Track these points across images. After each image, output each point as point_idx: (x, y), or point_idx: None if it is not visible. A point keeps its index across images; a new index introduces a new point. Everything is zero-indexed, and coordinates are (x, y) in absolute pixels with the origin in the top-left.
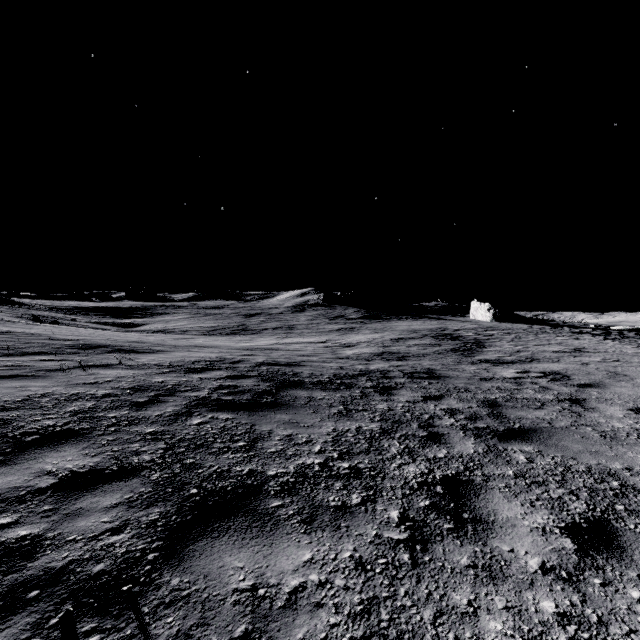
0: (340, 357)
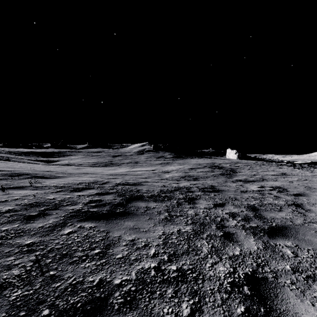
0: (163, 179)
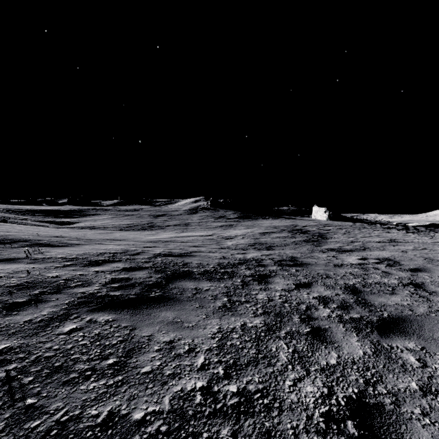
0: (223, 247)
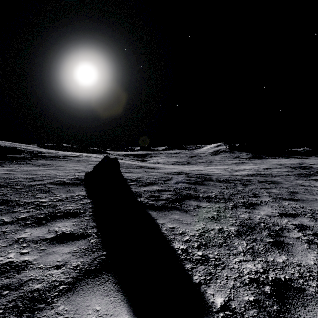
0: (232, 175)
